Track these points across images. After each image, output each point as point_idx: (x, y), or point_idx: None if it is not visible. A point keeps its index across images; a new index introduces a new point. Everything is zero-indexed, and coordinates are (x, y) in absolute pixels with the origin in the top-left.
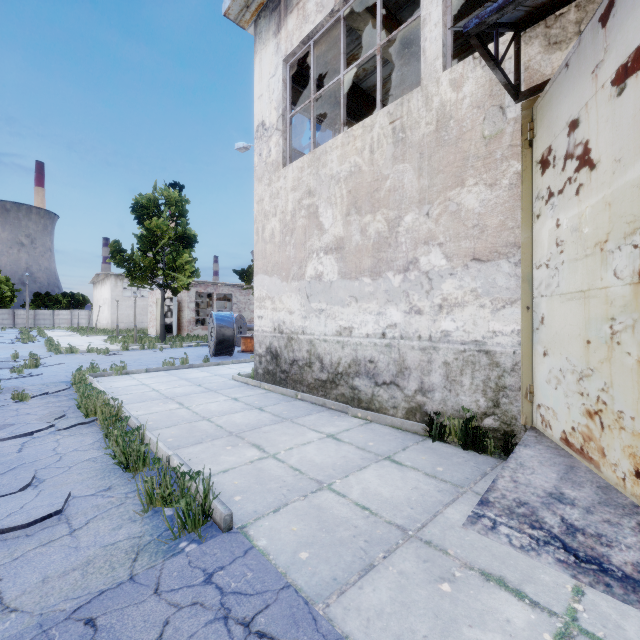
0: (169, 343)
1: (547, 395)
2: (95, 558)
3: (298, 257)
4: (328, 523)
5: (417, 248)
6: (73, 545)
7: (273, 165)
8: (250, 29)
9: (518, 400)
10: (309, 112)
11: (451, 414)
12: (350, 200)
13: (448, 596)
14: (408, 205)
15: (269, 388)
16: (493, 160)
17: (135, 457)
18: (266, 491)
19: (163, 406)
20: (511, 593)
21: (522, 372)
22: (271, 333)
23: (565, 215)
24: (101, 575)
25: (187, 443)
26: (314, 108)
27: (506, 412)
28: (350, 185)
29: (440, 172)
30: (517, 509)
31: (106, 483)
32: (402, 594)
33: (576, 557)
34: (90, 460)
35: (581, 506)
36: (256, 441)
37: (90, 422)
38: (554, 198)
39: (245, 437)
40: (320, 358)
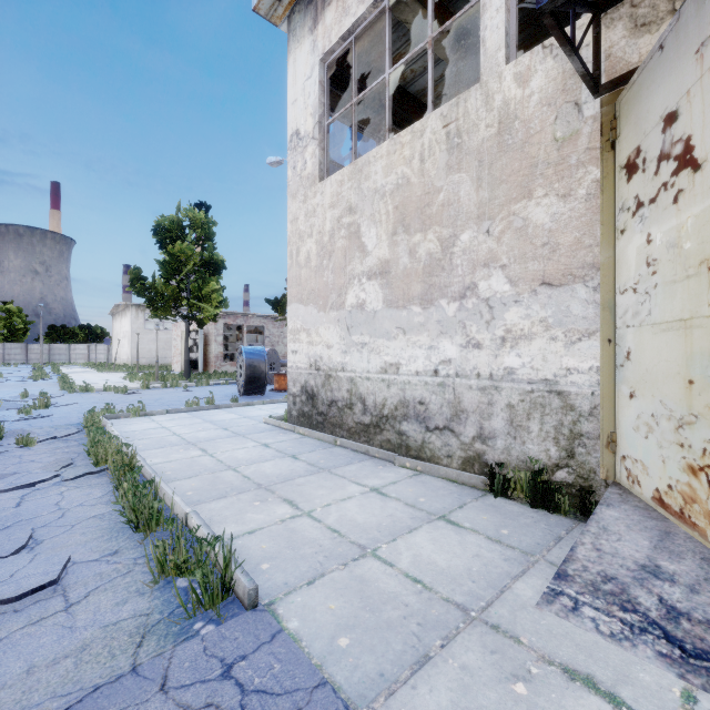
0: (194, 381)
1: (635, 445)
2: (92, 642)
3: (337, 283)
4: (373, 600)
5: (475, 271)
6: (68, 624)
7: (309, 179)
8: (283, 26)
9: (597, 450)
10: (350, 119)
11: (516, 465)
12: (397, 217)
13: (524, 701)
14: (465, 221)
15: (304, 432)
16: (567, 166)
17: (147, 515)
18: (299, 558)
19: (184, 453)
20: (603, 698)
21: (602, 417)
22: (306, 370)
23: (659, 228)
24: (98, 665)
25: (209, 497)
26: (355, 113)
27: (583, 464)
28: (397, 200)
29: (503, 182)
30: (603, 585)
31: (113, 546)
32: (466, 697)
33: (682, 650)
34: (97, 517)
35: (683, 583)
36: (288, 495)
37: (100, 471)
38: (644, 209)
39: (276, 490)
40: (362, 399)
